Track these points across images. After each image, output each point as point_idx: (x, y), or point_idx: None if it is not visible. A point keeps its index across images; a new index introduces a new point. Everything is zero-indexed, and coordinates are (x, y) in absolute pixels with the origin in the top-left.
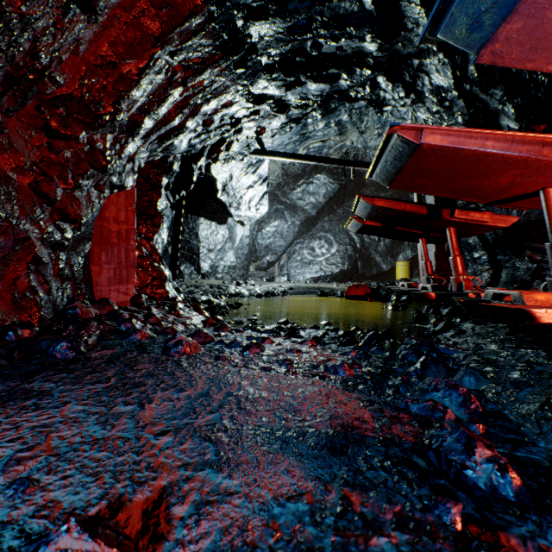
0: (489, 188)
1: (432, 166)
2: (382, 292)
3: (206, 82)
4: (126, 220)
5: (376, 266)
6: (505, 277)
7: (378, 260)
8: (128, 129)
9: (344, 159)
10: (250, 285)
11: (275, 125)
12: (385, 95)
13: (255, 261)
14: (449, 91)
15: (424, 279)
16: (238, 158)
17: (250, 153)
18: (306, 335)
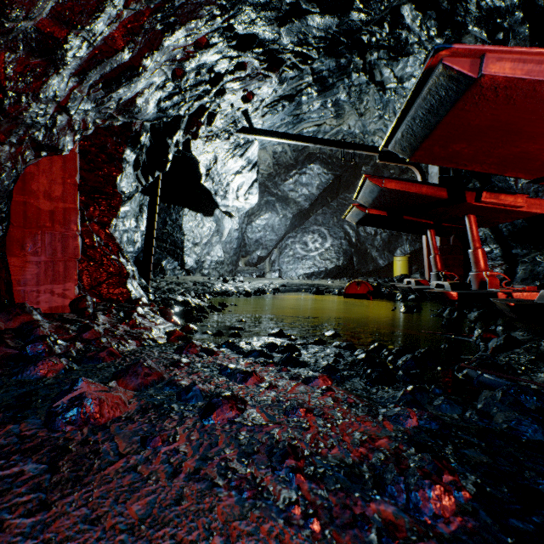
0: None
1: (482, 121)
2: (384, 290)
3: None
4: (63, 196)
5: (372, 262)
6: (522, 273)
7: (374, 256)
8: (42, 49)
9: (343, 141)
10: (238, 282)
11: (266, 93)
12: (408, 36)
13: (245, 256)
14: (510, 13)
15: (433, 276)
16: (223, 136)
17: (237, 132)
18: (311, 360)
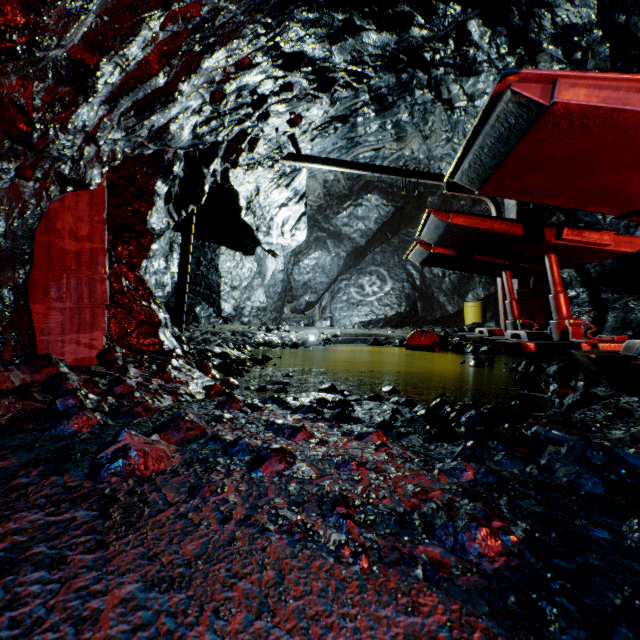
0: (637, 187)
1: (557, 151)
2: (453, 341)
3: (205, 9)
4: (90, 235)
5: (440, 308)
6: (613, 321)
7: (442, 301)
8: (72, 77)
9: (405, 169)
10: (284, 332)
11: (315, 115)
12: (476, 54)
13: (291, 302)
14: (587, 31)
15: (509, 324)
16: (266, 164)
17: (282, 159)
18: (366, 416)
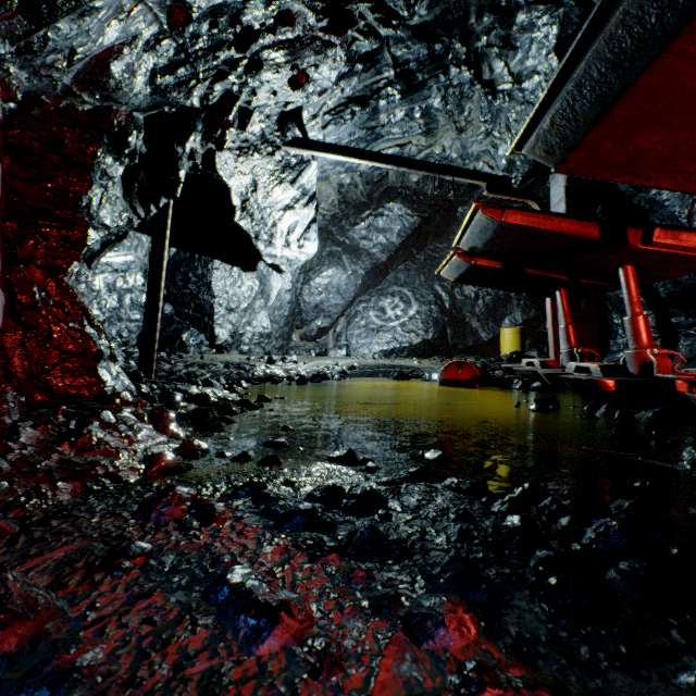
0: None
1: None
2: (494, 374)
3: None
4: None
5: (472, 335)
6: (687, 350)
7: (475, 326)
8: None
9: (438, 164)
10: (290, 363)
11: (327, 78)
12: None
13: (300, 327)
14: None
15: (564, 354)
16: (265, 150)
17: (286, 144)
18: (413, 532)
